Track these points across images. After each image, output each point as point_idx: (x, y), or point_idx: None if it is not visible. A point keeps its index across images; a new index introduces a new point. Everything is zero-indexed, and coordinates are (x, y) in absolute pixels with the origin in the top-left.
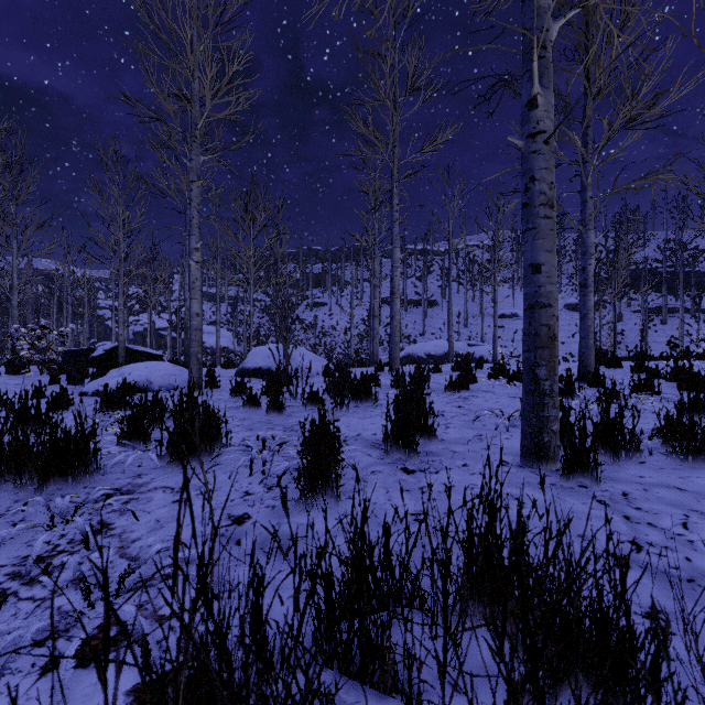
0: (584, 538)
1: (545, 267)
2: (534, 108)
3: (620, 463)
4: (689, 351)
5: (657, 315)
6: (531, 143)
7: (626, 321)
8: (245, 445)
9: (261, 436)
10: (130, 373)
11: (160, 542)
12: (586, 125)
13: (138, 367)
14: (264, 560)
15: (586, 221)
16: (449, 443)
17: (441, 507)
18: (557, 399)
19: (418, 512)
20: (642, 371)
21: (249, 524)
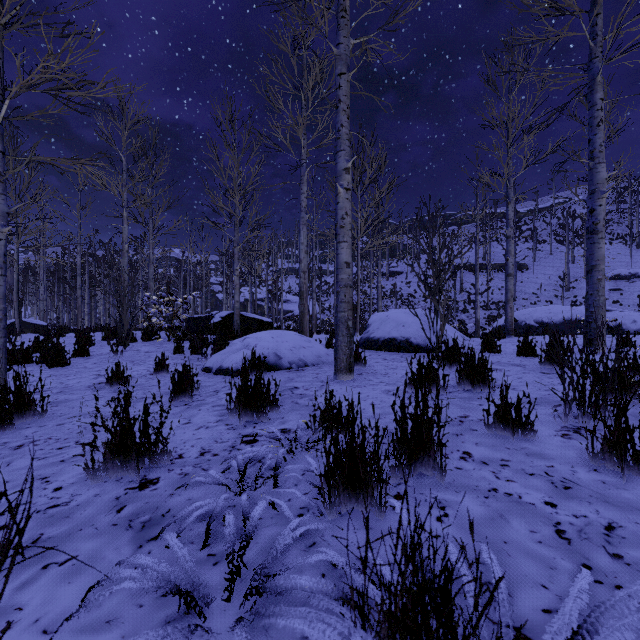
0: None
1: None
2: None
3: None
4: None
5: None
6: None
7: None
8: None
9: None
10: (256, 345)
11: None
12: None
13: (263, 337)
14: None
15: None
16: None
17: None
18: None
19: None
20: None
21: None
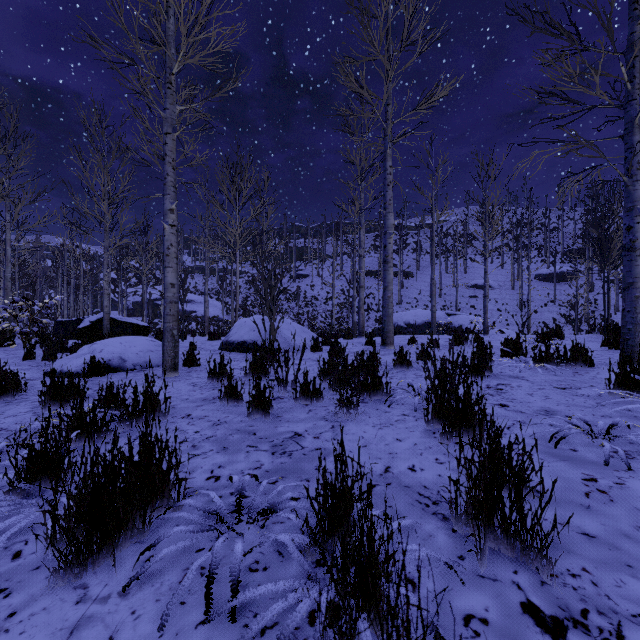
0: None
1: None
2: None
3: None
4: None
5: None
6: None
7: (597, 290)
8: (205, 511)
9: (235, 487)
10: (101, 350)
11: None
12: (632, 54)
13: (111, 343)
14: None
15: (633, 171)
16: (557, 503)
17: None
18: None
19: None
20: None
21: None
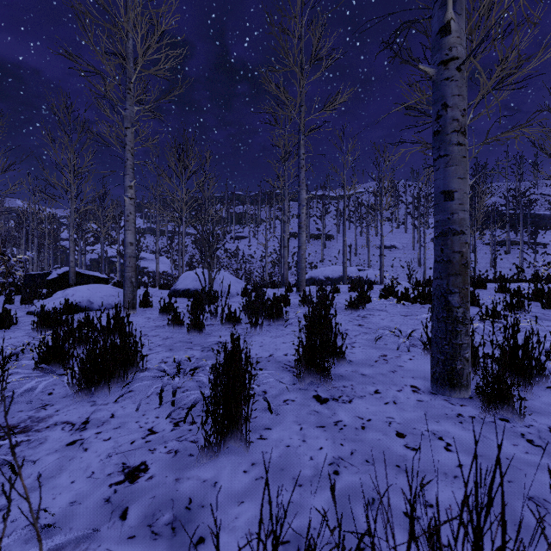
0: (537, 502)
1: (458, 193)
2: (447, 34)
3: (528, 388)
4: (538, 275)
5: (502, 247)
6: (443, 70)
7: (478, 251)
8: (159, 370)
9: (176, 360)
10: (73, 295)
11: (28, 513)
12: None
13: (81, 289)
14: (150, 548)
15: None
16: (357, 364)
17: (361, 451)
18: (469, 326)
19: (336, 460)
20: (504, 292)
21: (143, 481)
